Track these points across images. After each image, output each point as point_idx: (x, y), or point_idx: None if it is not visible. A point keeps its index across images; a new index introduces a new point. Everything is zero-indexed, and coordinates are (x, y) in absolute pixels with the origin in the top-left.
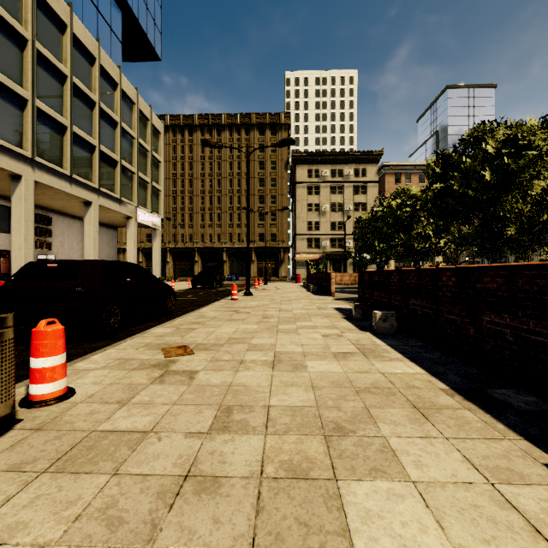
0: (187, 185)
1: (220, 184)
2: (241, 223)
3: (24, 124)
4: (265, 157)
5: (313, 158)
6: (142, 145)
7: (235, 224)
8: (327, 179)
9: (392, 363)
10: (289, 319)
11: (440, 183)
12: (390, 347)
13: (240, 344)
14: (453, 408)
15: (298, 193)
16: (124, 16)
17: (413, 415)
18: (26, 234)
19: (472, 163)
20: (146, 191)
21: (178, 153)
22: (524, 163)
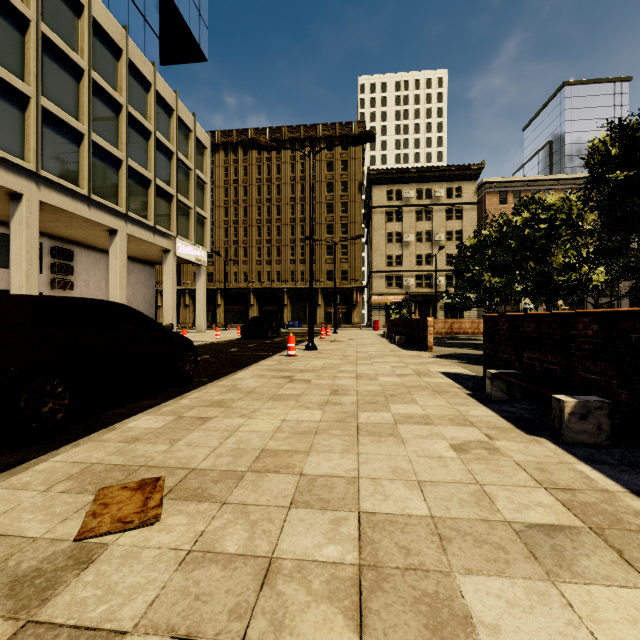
0: (240, 214)
1: (280, 212)
2: (304, 258)
3: (26, 128)
4: (334, 177)
5: (394, 177)
6: (183, 162)
7: (298, 260)
8: (411, 202)
9: None
10: (376, 398)
11: (622, 171)
12: None
13: (279, 476)
14: None
15: (375, 221)
16: (162, 6)
17: None
18: (29, 269)
19: None
20: (188, 218)
21: (230, 176)
22: None
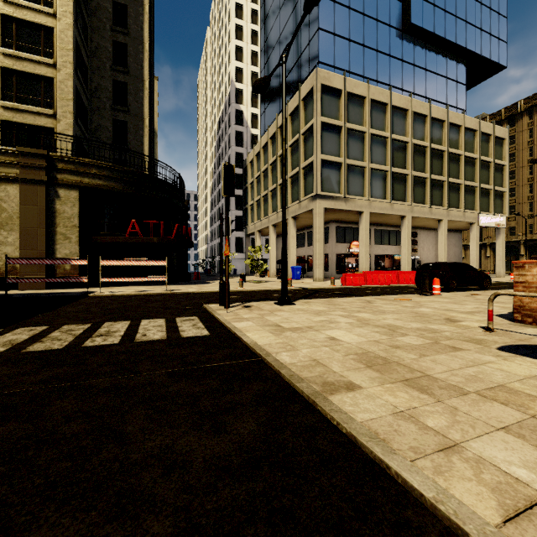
0: None
1: None
2: None
3: (407, 188)
4: None
5: None
6: (484, 160)
7: None
8: None
9: None
10: None
11: None
12: None
13: (506, 296)
14: None
15: None
16: (468, 61)
17: None
18: (408, 246)
19: None
20: (488, 197)
21: (535, 136)
22: None
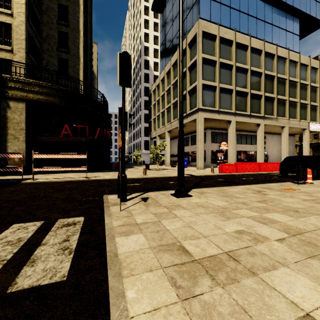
0: None
1: None
2: None
3: (261, 104)
4: None
5: None
6: (313, 86)
7: None
8: None
9: None
10: None
11: None
12: None
13: None
14: None
15: None
16: (300, 19)
17: None
18: (261, 145)
19: None
20: (315, 111)
21: None
22: None
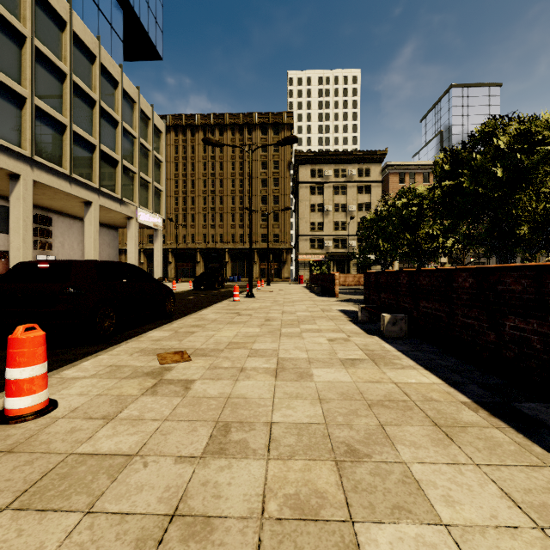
0: (189, 185)
1: (222, 184)
2: (243, 223)
3: (22, 123)
4: (268, 157)
5: (316, 158)
6: (143, 145)
7: (238, 225)
8: (330, 179)
9: (405, 371)
10: (293, 322)
11: (449, 181)
12: (400, 353)
13: (240, 349)
14: (479, 425)
15: (301, 194)
16: (125, 15)
17: (435, 435)
18: (25, 234)
19: (482, 159)
20: (148, 191)
21: (180, 153)
22: (538, 159)
